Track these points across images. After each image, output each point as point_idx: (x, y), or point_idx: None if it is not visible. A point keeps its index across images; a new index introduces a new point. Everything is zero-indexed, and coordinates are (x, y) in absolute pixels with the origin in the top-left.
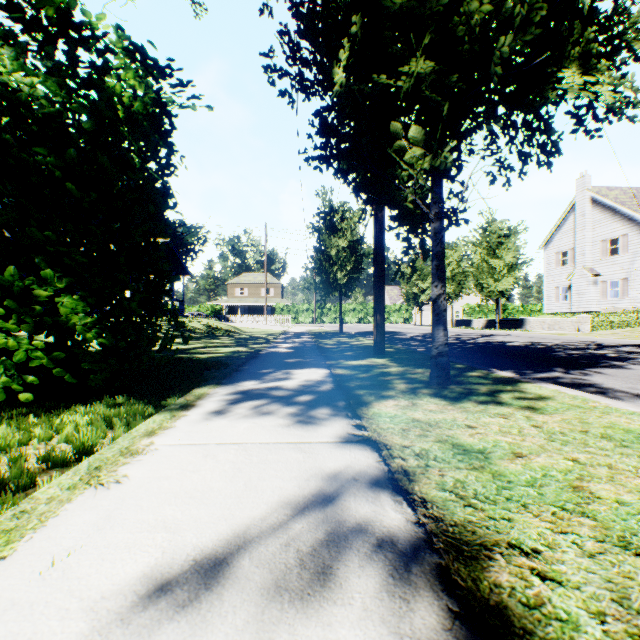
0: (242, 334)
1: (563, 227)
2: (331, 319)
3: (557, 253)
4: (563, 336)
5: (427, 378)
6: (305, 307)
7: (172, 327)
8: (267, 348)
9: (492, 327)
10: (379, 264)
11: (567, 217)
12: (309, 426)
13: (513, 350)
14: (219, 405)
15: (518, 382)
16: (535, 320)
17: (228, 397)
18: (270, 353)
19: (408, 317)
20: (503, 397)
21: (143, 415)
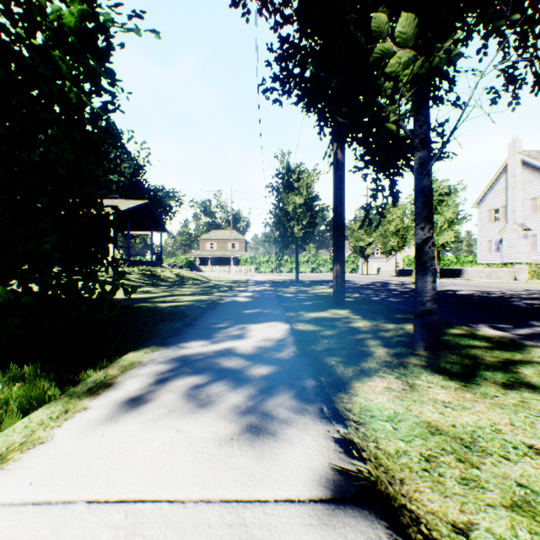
0: (209, 282)
1: (495, 187)
2: (288, 269)
3: (489, 210)
4: (504, 285)
5: (405, 338)
6: (265, 259)
7: (145, 276)
8: (228, 297)
9: None
10: (339, 213)
11: (499, 178)
12: (264, 442)
13: (468, 299)
14: (144, 385)
15: (521, 345)
16: (473, 270)
17: (162, 369)
18: (229, 303)
19: (355, 267)
20: (527, 373)
21: (32, 403)
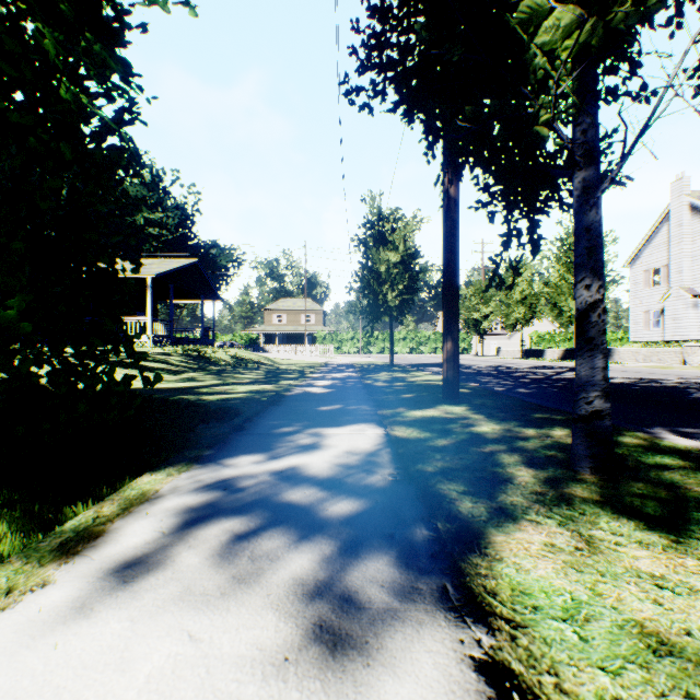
0: (275, 367)
1: (654, 240)
2: (379, 349)
3: (646, 271)
4: (671, 370)
5: (556, 451)
6: (349, 335)
7: (191, 358)
8: (298, 387)
9: (571, 358)
10: (451, 271)
11: (659, 228)
12: (345, 671)
13: (628, 390)
14: (152, 536)
15: None
16: (626, 350)
17: (188, 504)
18: (300, 395)
19: (466, 347)
20: None
21: None
